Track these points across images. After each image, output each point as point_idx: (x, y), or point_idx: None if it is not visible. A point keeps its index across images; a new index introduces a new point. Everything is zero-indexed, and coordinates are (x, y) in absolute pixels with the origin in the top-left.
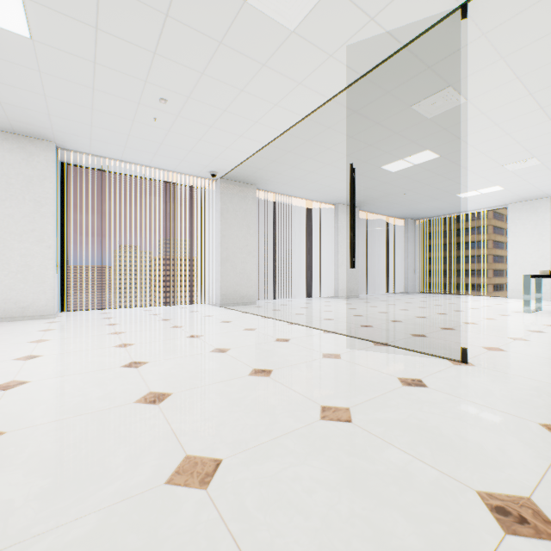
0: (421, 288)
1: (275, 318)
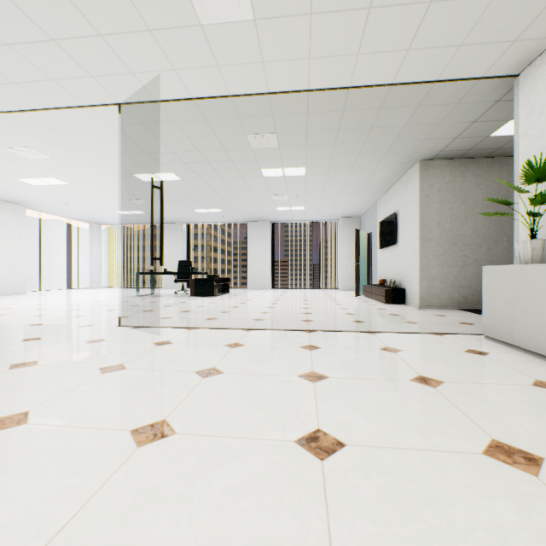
0: (109, 284)
1: None
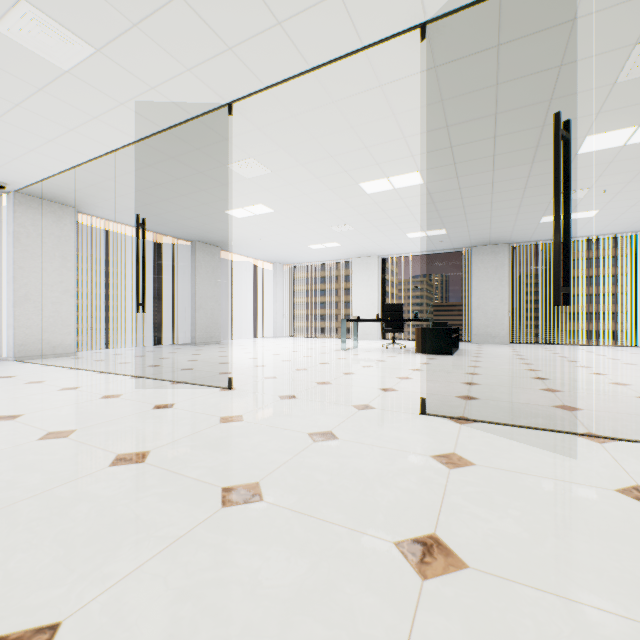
0: (290, 333)
1: (86, 369)
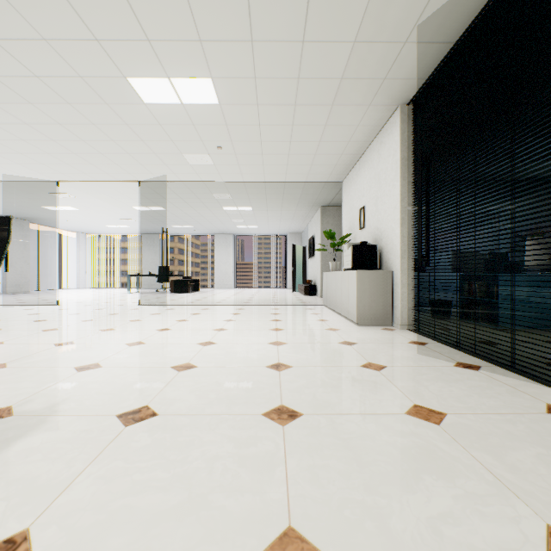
0: (93, 285)
1: None
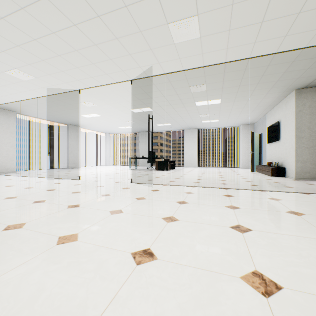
0: (113, 163)
1: (25, 176)
